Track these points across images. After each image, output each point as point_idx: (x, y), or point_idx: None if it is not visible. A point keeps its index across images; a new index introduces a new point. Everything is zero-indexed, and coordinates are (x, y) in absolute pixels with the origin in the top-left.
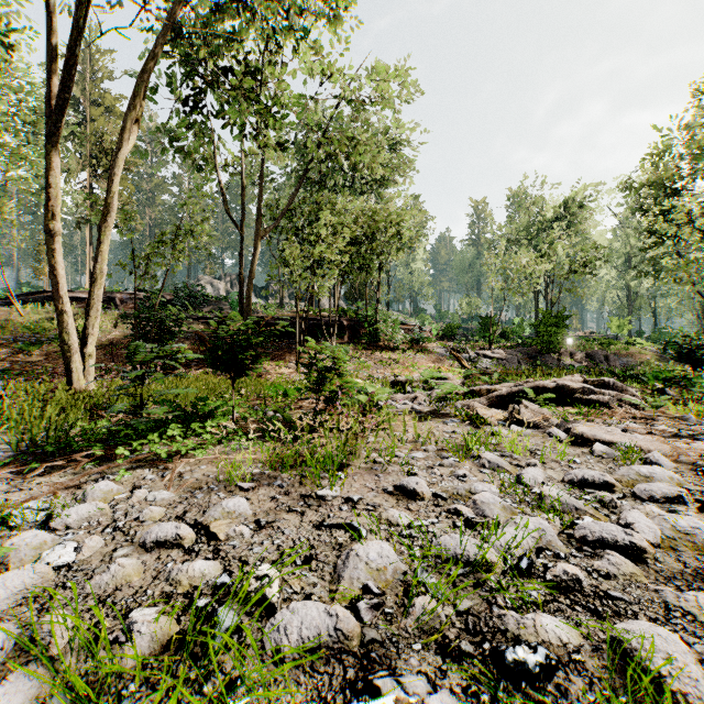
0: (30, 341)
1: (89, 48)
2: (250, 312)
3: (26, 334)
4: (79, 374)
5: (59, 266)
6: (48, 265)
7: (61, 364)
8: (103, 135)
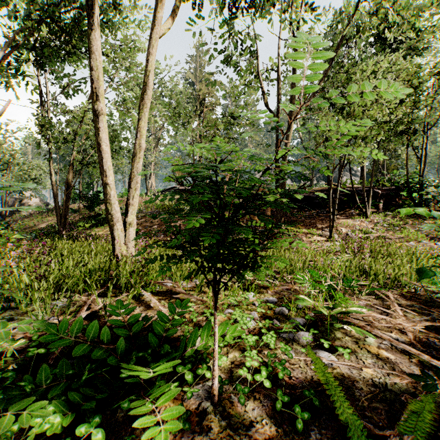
0: (156, 214)
1: (198, 53)
2: (284, 186)
3: (156, 210)
4: (121, 241)
5: (104, 143)
6: (97, 143)
7: (163, 228)
8: (200, 92)
